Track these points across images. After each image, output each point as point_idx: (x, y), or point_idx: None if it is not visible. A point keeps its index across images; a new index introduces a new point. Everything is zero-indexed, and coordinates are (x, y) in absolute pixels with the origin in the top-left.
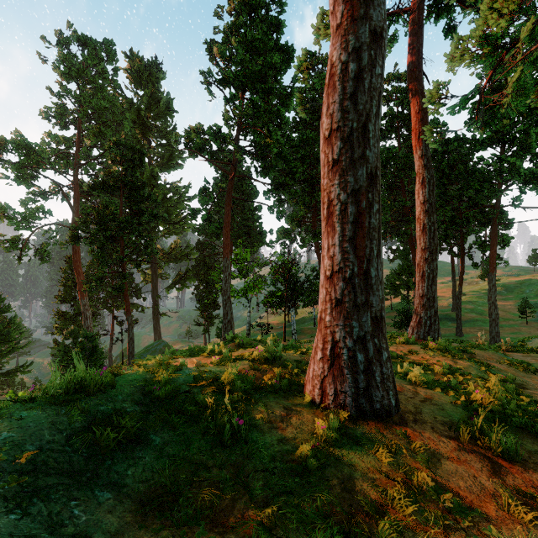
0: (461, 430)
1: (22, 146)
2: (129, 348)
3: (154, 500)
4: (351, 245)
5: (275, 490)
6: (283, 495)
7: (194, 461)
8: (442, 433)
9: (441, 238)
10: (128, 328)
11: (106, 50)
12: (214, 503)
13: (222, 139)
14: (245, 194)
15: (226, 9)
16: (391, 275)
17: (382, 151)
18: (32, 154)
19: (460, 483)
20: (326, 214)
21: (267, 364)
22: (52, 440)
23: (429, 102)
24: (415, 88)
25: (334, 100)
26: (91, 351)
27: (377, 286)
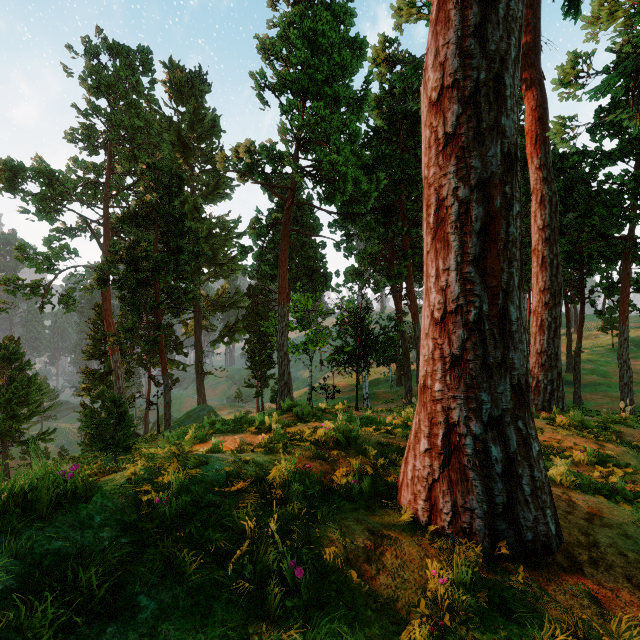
0: None
1: (43, 174)
2: (165, 414)
3: None
4: (477, 269)
5: None
6: None
7: None
8: None
9: None
10: (164, 390)
11: (141, 58)
12: None
13: (277, 158)
14: (305, 228)
15: None
16: None
17: None
18: (55, 183)
19: None
20: (433, 223)
21: (338, 449)
22: None
23: (561, 84)
24: (531, 77)
25: (448, 39)
26: (119, 418)
27: (520, 335)
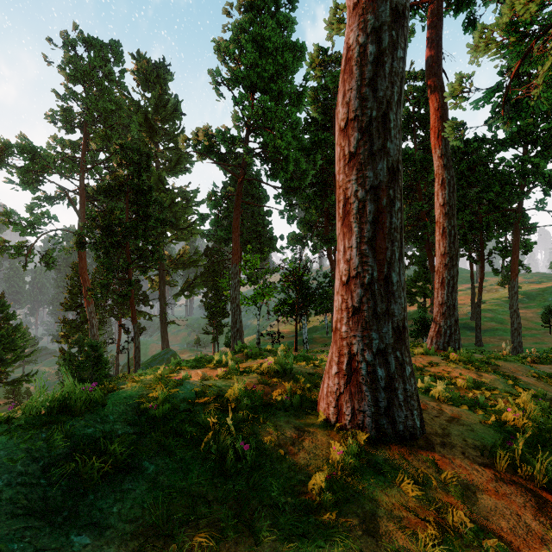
0: (497, 457)
1: (27, 150)
2: (135, 357)
3: (142, 545)
4: (370, 248)
5: (285, 531)
6: (294, 538)
7: (192, 494)
8: (475, 459)
9: (460, 243)
10: (134, 336)
11: (112, 51)
12: (213, 549)
13: (231, 141)
14: (254, 198)
15: (235, 6)
16: (406, 282)
17: None
18: (37, 158)
19: (501, 524)
20: (342, 214)
21: (277, 377)
22: (25, 471)
23: (451, 97)
24: (434, 84)
25: (351, 87)
26: (96, 361)
27: (399, 293)
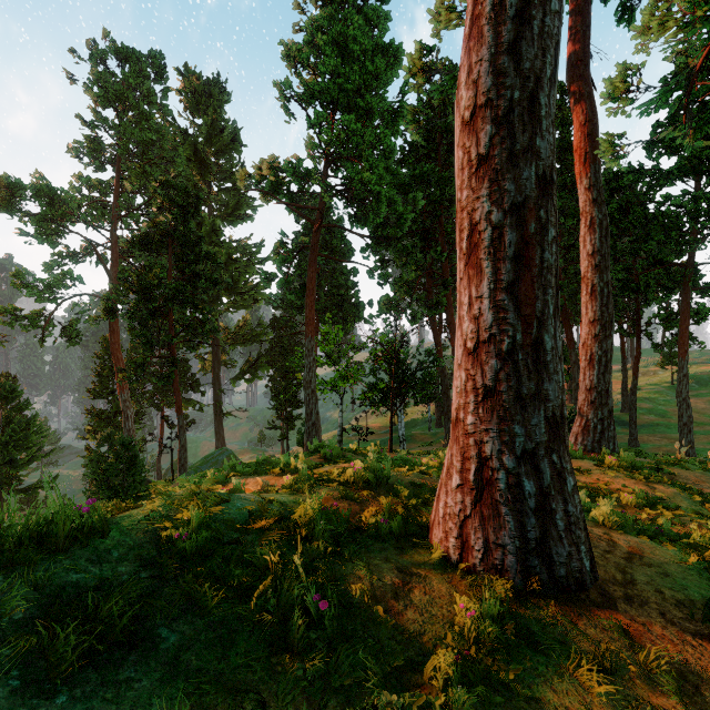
0: None
1: (44, 192)
2: (179, 459)
3: None
4: (511, 297)
5: None
6: None
7: (235, 686)
8: (683, 625)
9: None
10: (178, 432)
11: (153, 64)
12: None
13: (304, 176)
14: (335, 253)
15: None
16: None
17: None
18: (57, 202)
19: None
20: (466, 248)
21: (368, 490)
22: None
23: (609, 99)
24: (580, 90)
25: (481, 57)
26: (129, 463)
27: (555, 365)
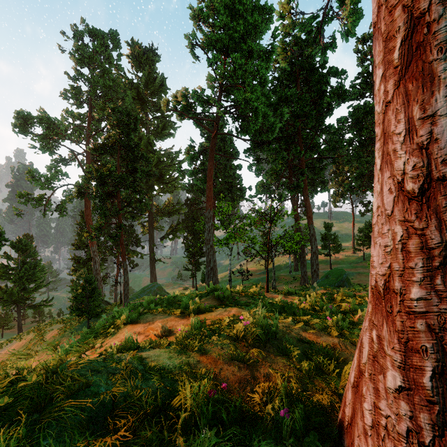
0: None
1: (44, 120)
2: (124, 290)
3: None
4: None
5: None
6: None
7: None
8: None
9: None
10: (123, 272)
11: (111, 39)
12: None
13: (205, 101)
14: (226, 154)
15: None
16: (365, 227)
17: (356, 109)
18: (52, 127)
19: None
20: (401, 56)
21: (257, 346)
22: None
23: None
24: None
25: None
26: (91, 293)
27: None
